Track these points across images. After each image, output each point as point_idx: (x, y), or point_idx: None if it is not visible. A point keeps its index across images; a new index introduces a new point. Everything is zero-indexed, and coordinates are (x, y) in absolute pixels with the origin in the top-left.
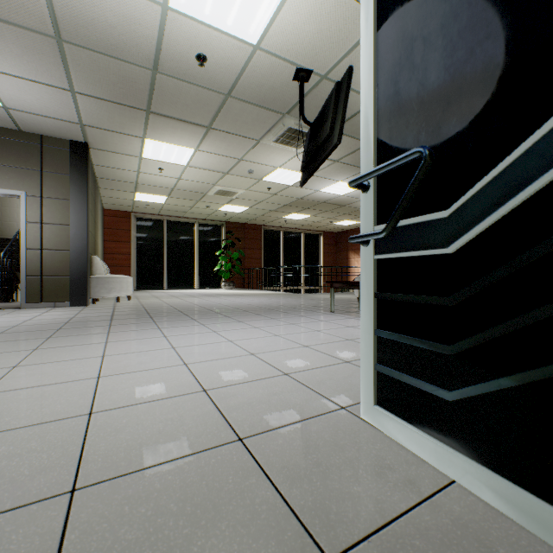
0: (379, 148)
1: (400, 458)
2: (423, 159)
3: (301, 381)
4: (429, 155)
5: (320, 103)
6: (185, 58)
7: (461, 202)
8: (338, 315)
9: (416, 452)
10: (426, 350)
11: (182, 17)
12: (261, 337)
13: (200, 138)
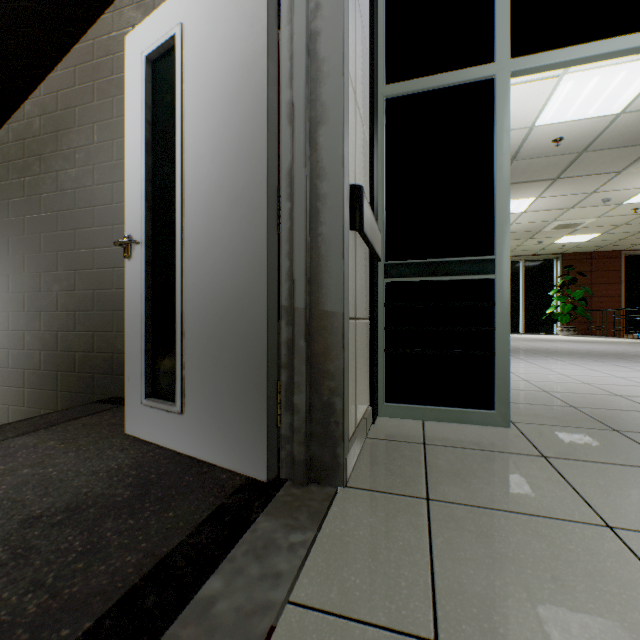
0: None
1: None
2: None
3: None
4: None
5: None
6: (541, 145)
7: None
8: None
9: None
10: None
11: (544, 126)
12: (626, 371)
13: (542, 189)
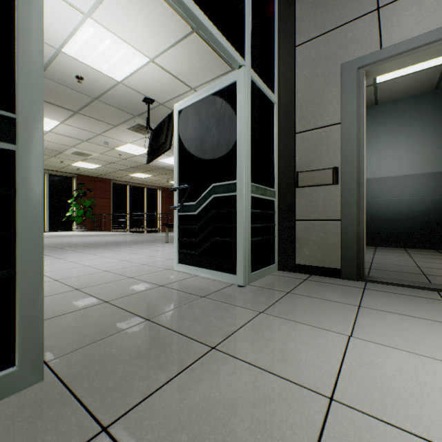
0: (180, 177)
1: (184, 274)
2: (188, 189)
3: (151, 265)
4: (189, 188)
5: (160, 115)
6: (67, 75)
7: (198, 201)
8: (170, 244)
9: (188, 272)
10: (191, 242)
11: (71, 58)
12: (125, 255)
13: (66, 117)
